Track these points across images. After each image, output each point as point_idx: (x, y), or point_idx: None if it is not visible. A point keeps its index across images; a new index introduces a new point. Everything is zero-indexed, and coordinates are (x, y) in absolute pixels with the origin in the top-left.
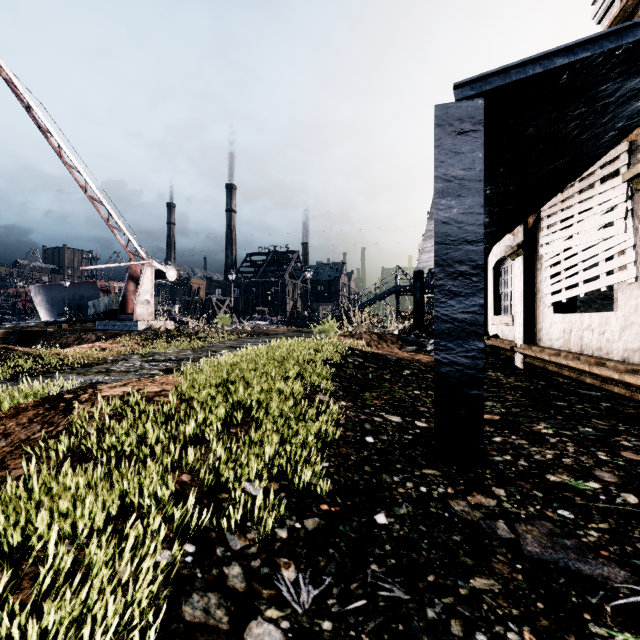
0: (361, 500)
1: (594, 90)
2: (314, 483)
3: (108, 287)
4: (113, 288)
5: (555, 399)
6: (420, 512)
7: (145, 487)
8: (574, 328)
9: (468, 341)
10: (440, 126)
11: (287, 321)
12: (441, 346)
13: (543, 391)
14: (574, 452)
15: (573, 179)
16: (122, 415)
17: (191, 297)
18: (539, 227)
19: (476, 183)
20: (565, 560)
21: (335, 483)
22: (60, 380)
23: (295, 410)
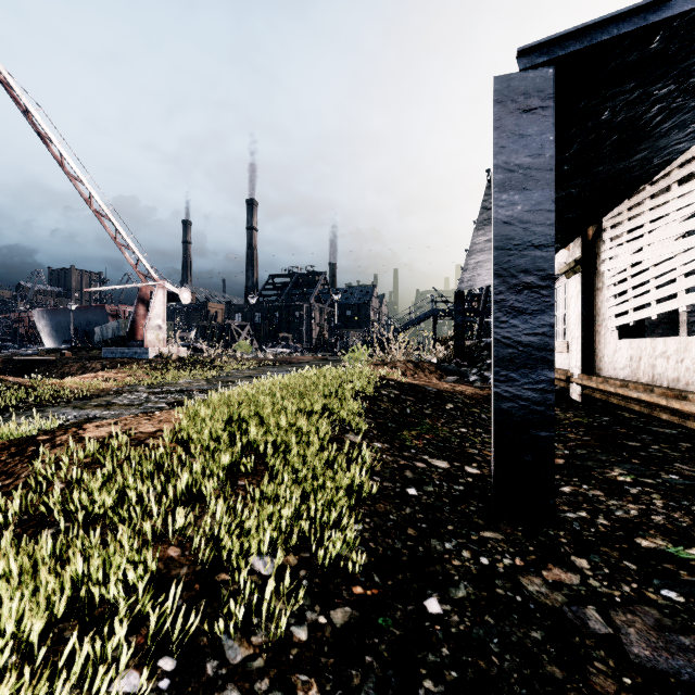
0: (405, 578)
1: (689, 60)
2: (344, 554)
3: (118, 311)
4: (123, 312)
5: (625, 438)
6: (484, 595)
7: (109, 573)
8: (644, 355)
9: (536, 370)
10: (500, 103)
11: (313, 348)
12: (501, 376)
13: (609, 428)
14: (663, 507)
15: (645, 181)
16: (102, 463)
17: (208, 322)
18: (600, 240)
19: (546, 173)
20: (688, 670)
21: (371, 554)
22: (37, 417)
23: (320, 455)
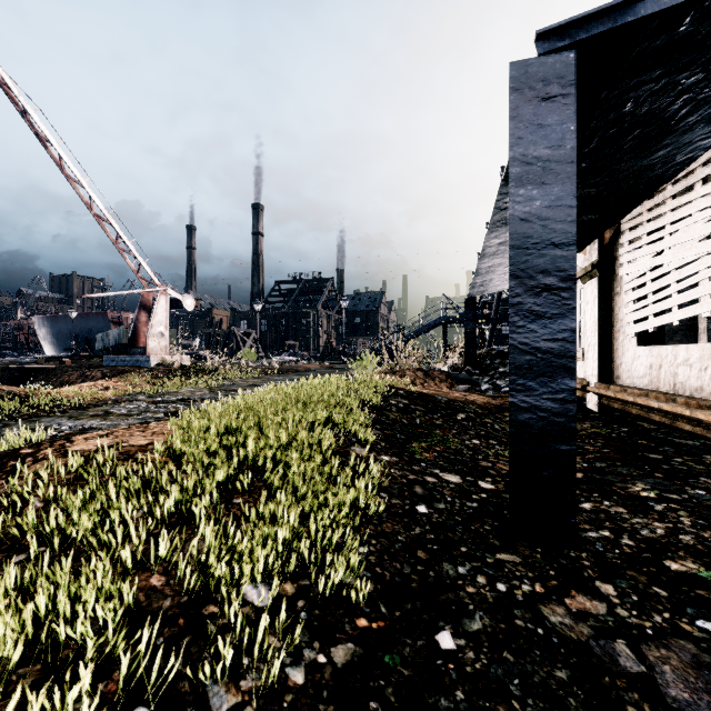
0: (415, 608)
1: None
2: (347, 581)
3: (120, 318)
4: (126, 320)
5: (646, 450)
6: (501, 628)
7: (78, 609)
8: (665, 363)
9: (555, 378)
10: (517, 90)
11: (320, 356)
12: (518, 385)
13: (629, 440)
14: (692, 525)
15: (667, 180)
16: (86, 479)
17: (213, 330)
18: (617, 243)
19: (566, 165)
20: None
21: (377, 580)
22: (23, 428)
23: (323, 470)
